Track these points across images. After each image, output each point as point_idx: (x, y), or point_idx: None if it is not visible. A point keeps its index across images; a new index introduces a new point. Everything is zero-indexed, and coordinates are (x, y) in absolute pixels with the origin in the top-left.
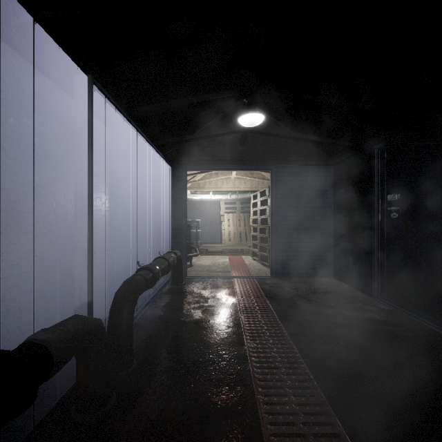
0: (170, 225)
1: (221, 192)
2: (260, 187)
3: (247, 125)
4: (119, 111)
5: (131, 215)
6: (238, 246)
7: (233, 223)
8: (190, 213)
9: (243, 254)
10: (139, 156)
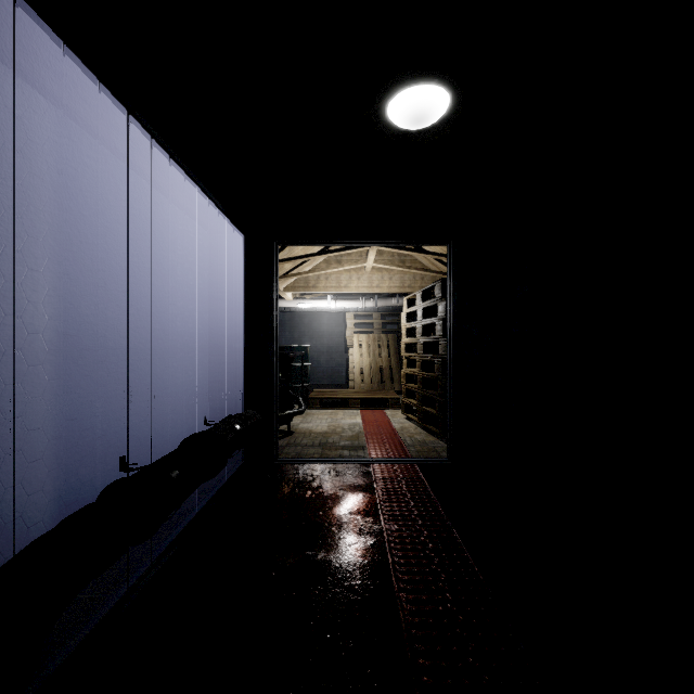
0: (241, 356)
1: (347, 296)
2: (417, 286)
3: (409, 120)
4: (36, 11)
5: (143, 333)
6: (378, 393)
7: (368, 351)
8: (293, 334)
9: (387, 408)
10: (169, 205)
